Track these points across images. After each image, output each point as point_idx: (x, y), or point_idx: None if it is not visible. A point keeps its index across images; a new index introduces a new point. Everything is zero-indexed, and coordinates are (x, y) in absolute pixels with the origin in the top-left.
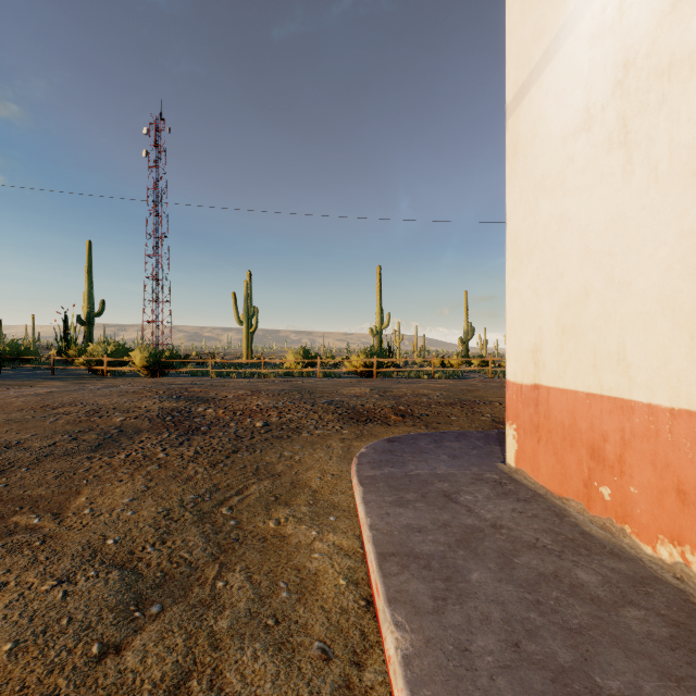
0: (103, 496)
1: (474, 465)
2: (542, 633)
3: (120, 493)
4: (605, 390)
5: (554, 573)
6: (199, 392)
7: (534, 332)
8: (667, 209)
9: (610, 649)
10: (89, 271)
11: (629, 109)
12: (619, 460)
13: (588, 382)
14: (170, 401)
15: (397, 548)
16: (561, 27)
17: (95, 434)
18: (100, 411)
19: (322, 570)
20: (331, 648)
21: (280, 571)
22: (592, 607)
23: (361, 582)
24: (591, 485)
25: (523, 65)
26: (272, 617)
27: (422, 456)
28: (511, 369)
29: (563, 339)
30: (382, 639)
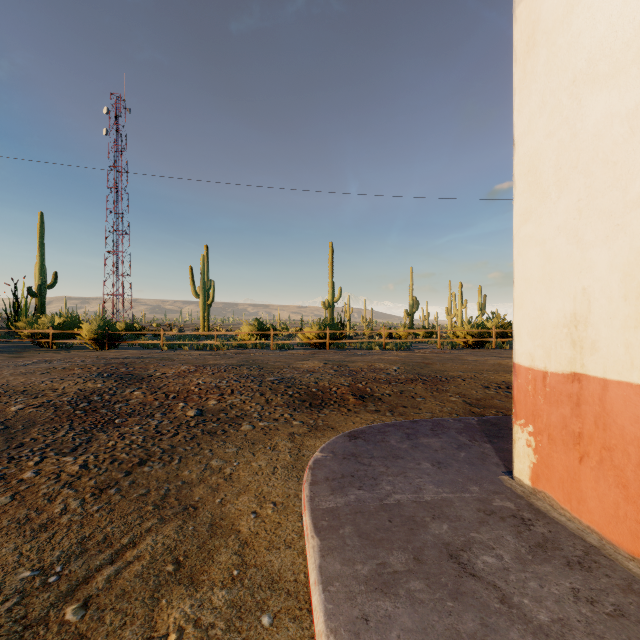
0: None
1: (472, 482)
2: None
3: None
4: None
5: None
6: (139, 367)
7: (571, 296)
8: None
9: None
10: (41, 242)
11: None
12: None
13: None
14: (95, 381)
15: None
16: None
17: None
18: (2, 396)
19: None
20: None
21: None
22: None
23: None
24: None
25: None
26: None
27: (397, 464)
28: (524, 348)
29: None
30: None
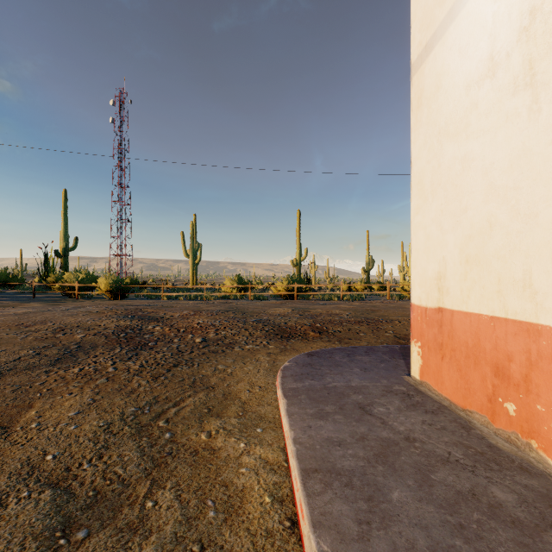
0: (52, 409)
1: (384, 378)
2: None
3: (67, 406)
4: (510, 314)
5: (471, 491)
6: (151, 312)
7: (438, 261)
8: None
9: None
10: (65, 214)
11: (535, 52)
12: (525, 379)
13: (493, 306)
14: (125, 320)
15: (319, 464)
16: None
17: (56, 349)
18: (65, 329)
19: (248, 486)
20: None
21: (208, 487)
22: (515, 531)
23: (286, 499)
24: (495, 400)
25: (427, 27)
26: (198, 542)
27: (338, 369)
28: (416, 294)
29: (467, 268)
30: None
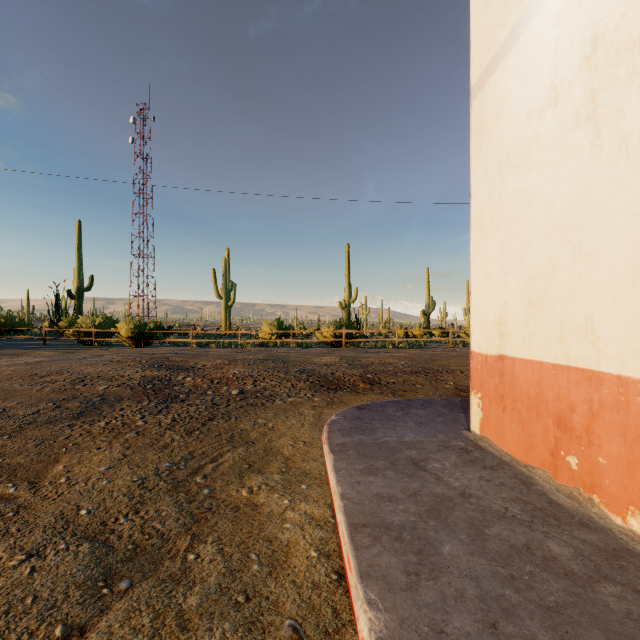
0: (81, 464)
1: (440, 433)
2: (518, 612)
3: (97, 461)
4: (572, 362)
5: (525, 545)
6: (180, 361)
7: (499, 304)
8: (638, 181)
9: (590, 631)
10: (79, 248)
11: (597, 83)
12: (587, 430)
13: (555, 353)
14: (151, 370)
15: (368, 519)
16: (527, 8)
17: (78, 402)
18: (85, 380)
19: (294, 541)
20: (302, 628)
21: (251, 542)
22: (567, 582)
23: (333, 553)
24: (557, 454)
25: (488, 47)
26: (242, 592)
27: (390, 423)
28: (476, 340)
29: (529, 311)
30: (354, 618)
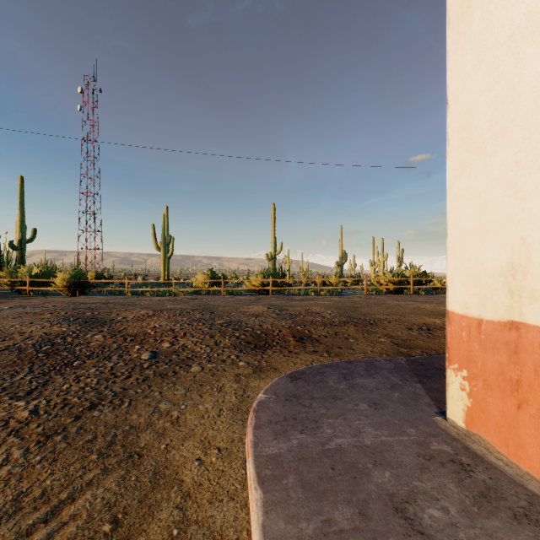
0: None
1: (408, 423)
2: None
3: None
4: None
5: None
6: (103, 312)
7: (509, 246)
8: None
9: None
10: (21, 202)
11: None
12: None
13: None
14: (61, 325)
15: None
16: None
17: None
18: None
19: None
20: None
21: None
22: None
23: None
24: None
25: None
26: None
27: (336, 405)
28: (457, 297)
29: None
30: None
